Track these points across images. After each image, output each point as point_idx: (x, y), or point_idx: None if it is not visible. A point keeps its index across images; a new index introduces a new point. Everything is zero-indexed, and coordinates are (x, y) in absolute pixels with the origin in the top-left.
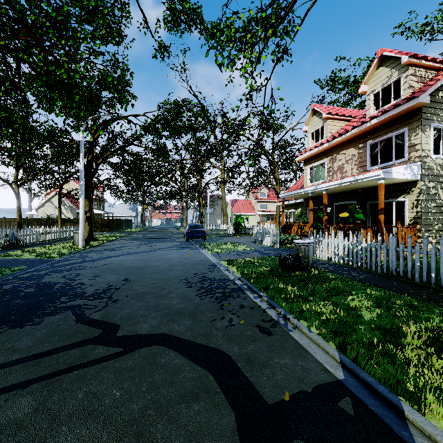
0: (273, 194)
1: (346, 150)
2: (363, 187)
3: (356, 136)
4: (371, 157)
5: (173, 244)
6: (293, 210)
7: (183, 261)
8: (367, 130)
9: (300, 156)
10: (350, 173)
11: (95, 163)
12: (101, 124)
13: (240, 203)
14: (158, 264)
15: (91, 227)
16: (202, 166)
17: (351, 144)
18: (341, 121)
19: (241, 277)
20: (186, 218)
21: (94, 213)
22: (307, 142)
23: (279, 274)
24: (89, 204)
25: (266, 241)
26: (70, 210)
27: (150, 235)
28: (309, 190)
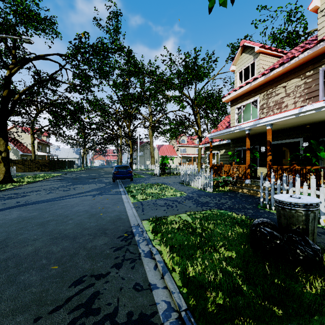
0: (191, 141)
1: (286, 82)
2: (317, 121)
3: (302, 64)
4: (324, 85)
5: (95, 187)
6: (216, 152)
7: (83, 223)
8: (321, 52)
9: (228, 96)
10: (293, 107)
11: (28, 106)
12: (22, 60)
13: (165, 148)
14: (32, 236)
15: (8, 168)
16: (134, 117)
17: (295, 74)
18: (273, 57)
19: (188, 314)
20: (120, 159)
21: (39, 155)
22: (235, 82)
23: (279, 290)
24: (5, 143)
25: (196, 184)
26: (14, 152)
27: (82, 175)
28: (247, 127)
